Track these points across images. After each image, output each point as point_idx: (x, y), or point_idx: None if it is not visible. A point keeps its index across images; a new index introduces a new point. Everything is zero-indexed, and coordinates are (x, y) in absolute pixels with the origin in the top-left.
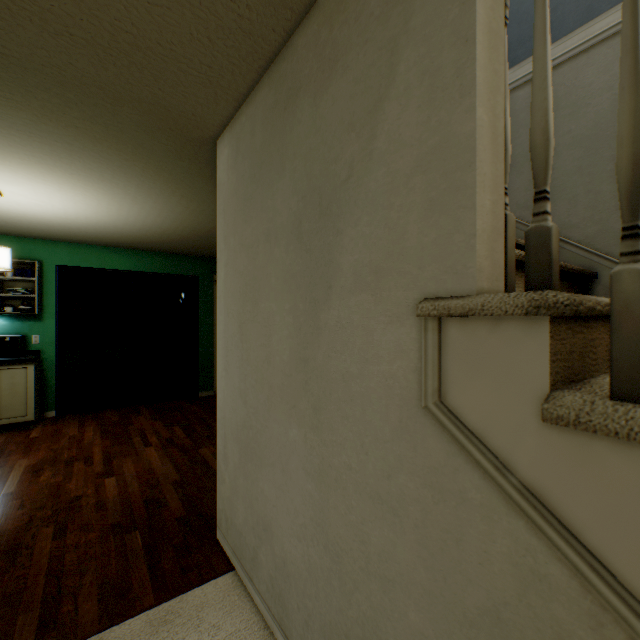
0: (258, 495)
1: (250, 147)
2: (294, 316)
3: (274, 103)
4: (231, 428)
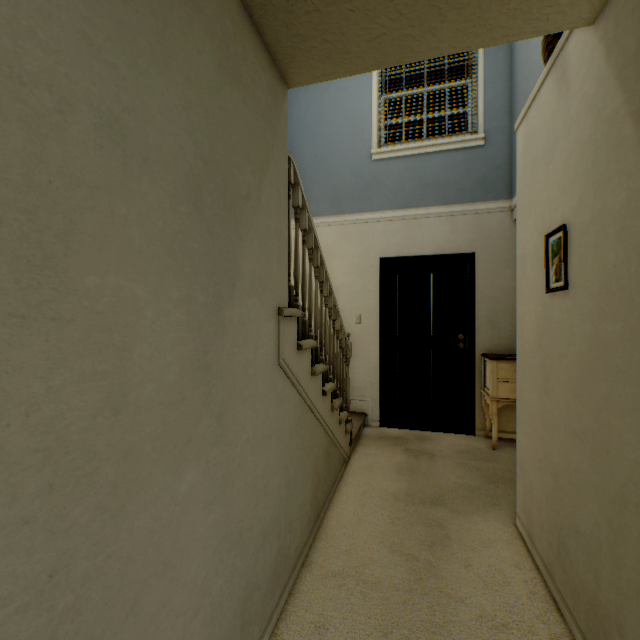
0: None
1: None
2: (191, 311)
3: None
4: None
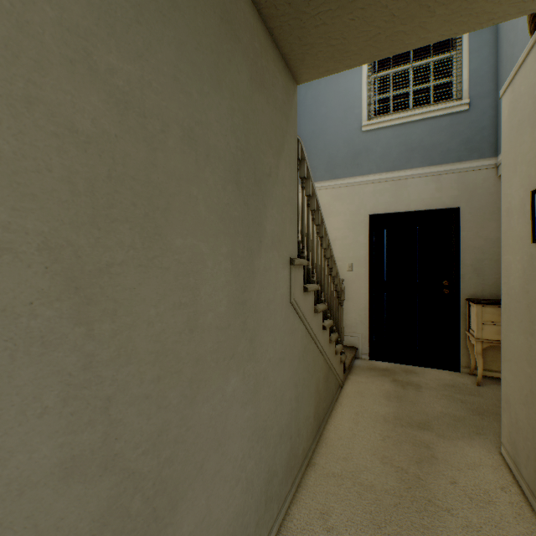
0: None
1: None
2: (234, 261)
3: None
4: None
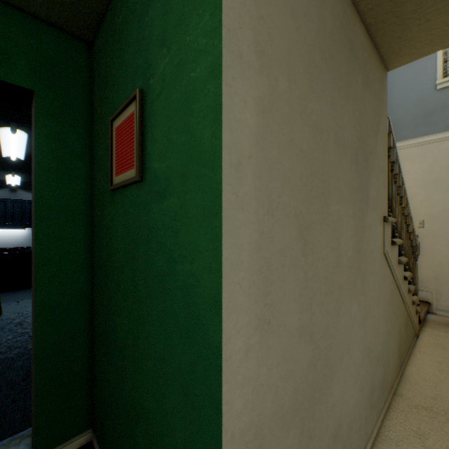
0: (328, 420)
1: (319, 3)
2: (354, 220)
3: (343, 23)
4: (281, 418)
